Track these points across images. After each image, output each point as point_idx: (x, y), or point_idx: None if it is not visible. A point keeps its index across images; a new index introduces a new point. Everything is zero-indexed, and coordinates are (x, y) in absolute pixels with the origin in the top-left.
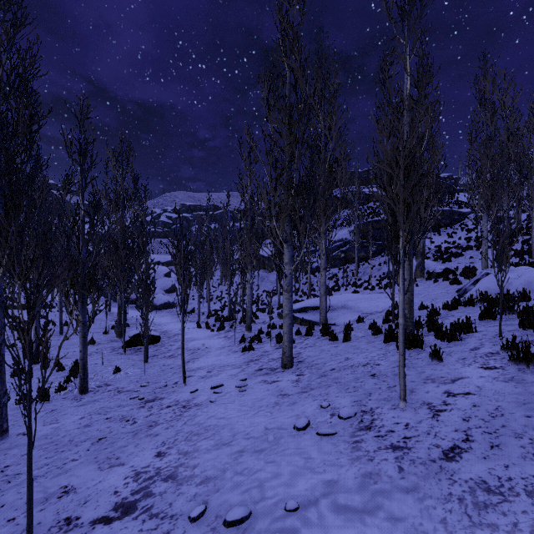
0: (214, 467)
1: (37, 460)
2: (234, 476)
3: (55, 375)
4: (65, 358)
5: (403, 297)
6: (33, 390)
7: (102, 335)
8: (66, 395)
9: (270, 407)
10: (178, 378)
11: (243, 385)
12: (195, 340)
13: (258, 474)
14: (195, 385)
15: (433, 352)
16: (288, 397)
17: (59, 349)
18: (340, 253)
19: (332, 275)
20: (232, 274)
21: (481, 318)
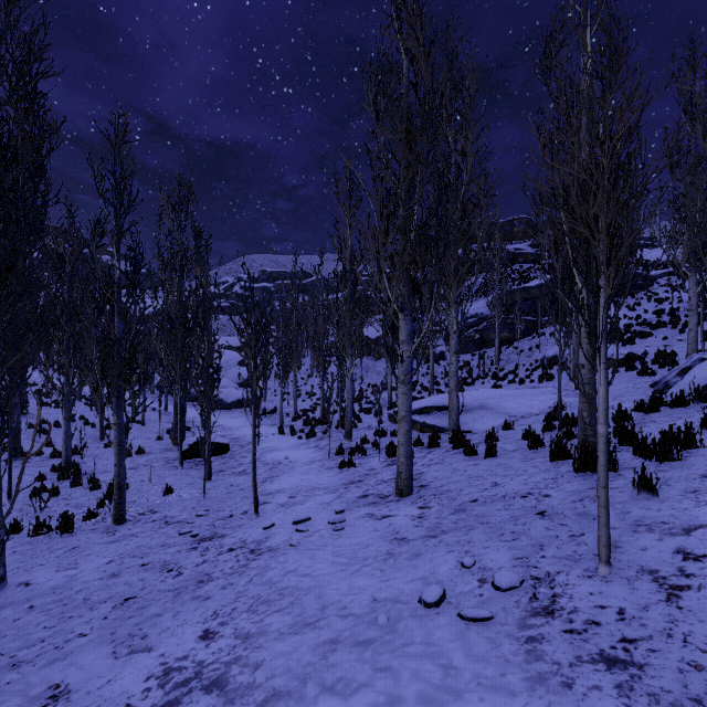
0: (288, 671)
1: (32, 630)
2: (319, 695)
3: (88, 495)
4: (104, 472)
5: (606, 390)
6: (56, 516)
7: (154, 442)
8: (96, 525)
9: (380, 560)
10: (248, 505)
11: (339, 521)
12: (276, 450)
13: (361, 694)
14: (271, 516)
15: (641, 479)
16: (407, 544)
17: (21, 472)
18: (473, 333)
19: (463, 364)
20: (326, 361)
21: (704, 425)
